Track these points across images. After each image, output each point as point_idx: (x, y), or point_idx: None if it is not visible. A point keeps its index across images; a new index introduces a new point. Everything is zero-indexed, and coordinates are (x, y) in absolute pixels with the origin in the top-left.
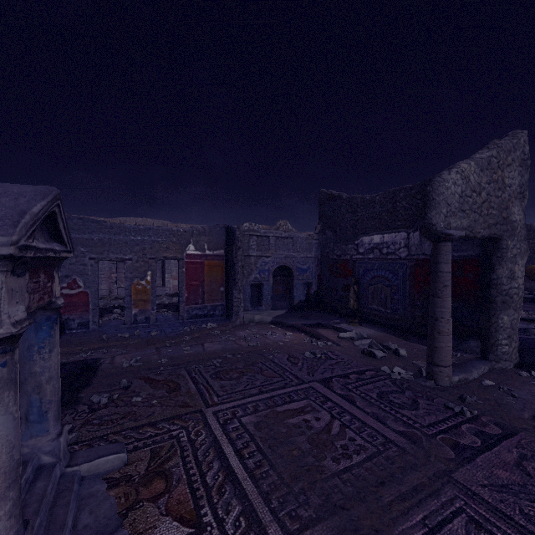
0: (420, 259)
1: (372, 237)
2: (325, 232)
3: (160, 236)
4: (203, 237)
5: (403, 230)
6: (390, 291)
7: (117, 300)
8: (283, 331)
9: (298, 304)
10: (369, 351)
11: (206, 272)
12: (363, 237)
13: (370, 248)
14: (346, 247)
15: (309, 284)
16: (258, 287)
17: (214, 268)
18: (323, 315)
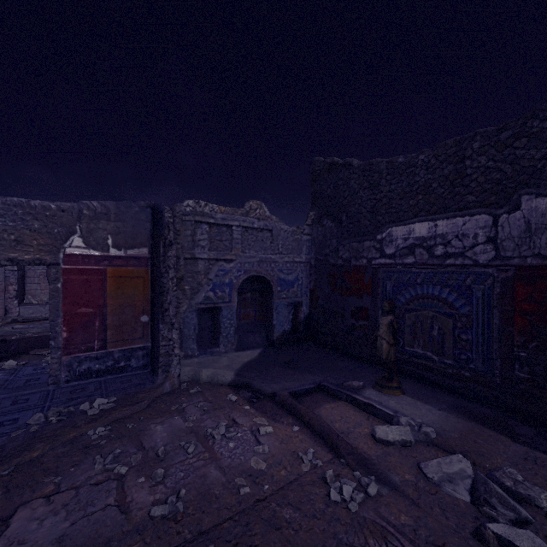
0: (527, 266)
1: (411, 227)
2: (322, 223)
3: (1, 218)
4: (104, 224)
5: (481, 210)
6: (453, 325)
7: (15, 324)
8: (254, 416)
9: (279, 338)
10: (510, 546)
11: (110, 288)
12: (392, 228)
13: (408, 246)
14: (360, 246)
15: (297, 304)
16: (213, 312)
17: (128, 281)
18: (321, 358)
